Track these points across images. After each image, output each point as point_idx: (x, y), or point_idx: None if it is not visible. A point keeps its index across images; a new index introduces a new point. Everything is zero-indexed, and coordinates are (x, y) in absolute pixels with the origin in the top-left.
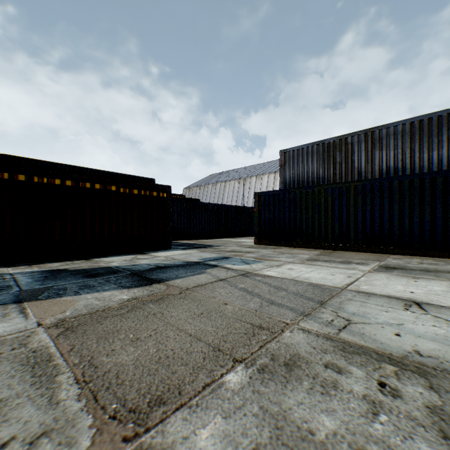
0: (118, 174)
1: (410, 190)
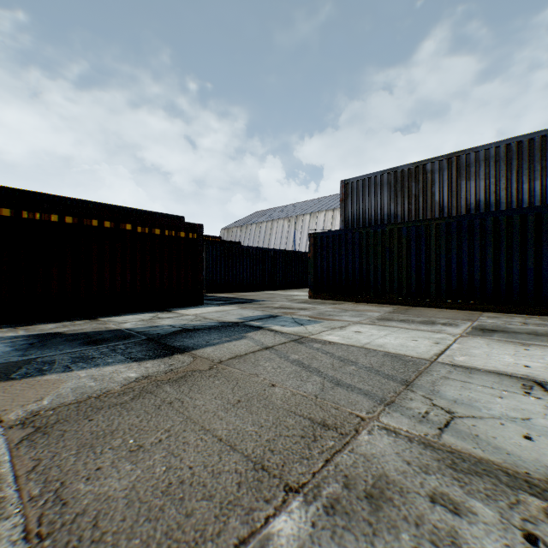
0: (138, 210)
1: (508, 229)
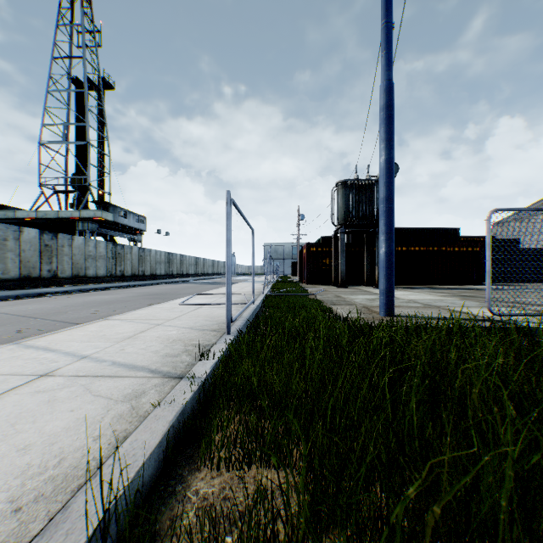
0: (425, 228)
1: None
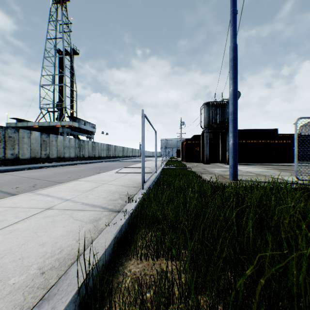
0: (256, 129)
1: None
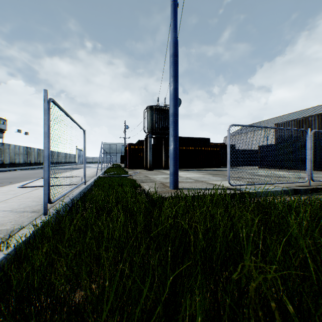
0: (194, 137)
1: None
